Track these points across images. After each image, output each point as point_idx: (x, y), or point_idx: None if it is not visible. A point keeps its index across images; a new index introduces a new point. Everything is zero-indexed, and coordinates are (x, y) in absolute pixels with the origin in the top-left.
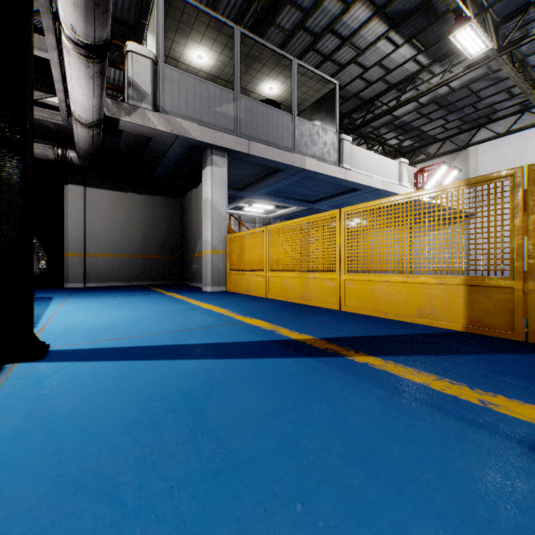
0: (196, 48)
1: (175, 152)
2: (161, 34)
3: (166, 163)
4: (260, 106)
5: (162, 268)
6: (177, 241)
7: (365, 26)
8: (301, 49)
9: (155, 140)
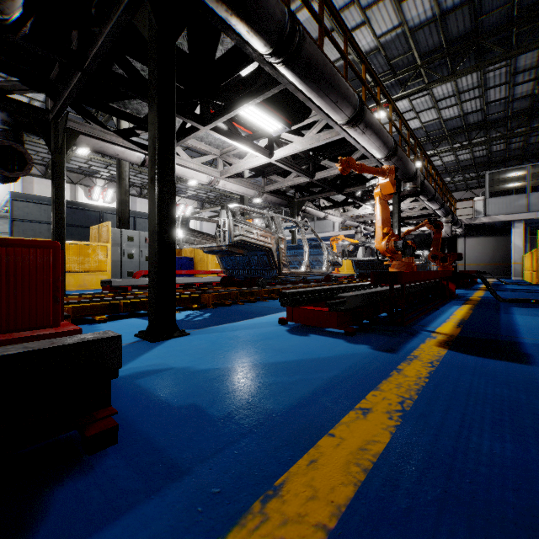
0: (511, 173)
1: (498, 223)
2: (487, 189)
3: (498, 225)
4: None
5: (503, 270)
6: None
7: None
8: None
9: (487, 223)
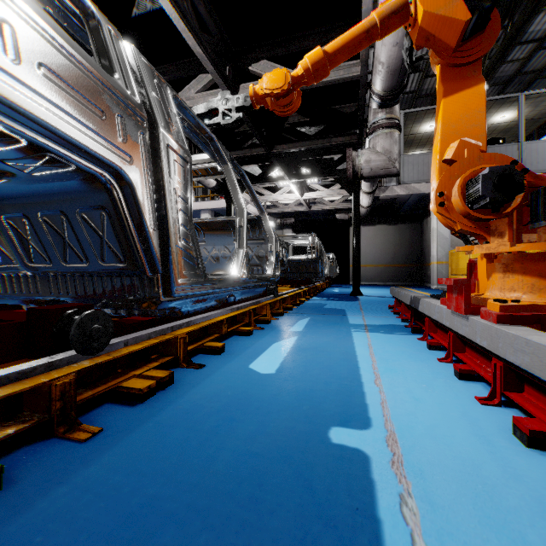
0: (428, 124)
1: (412, 200)
2: (402, 139)
3: (407, 205)
4: None
5: (406, 274)
6: (418, 254)
7: None
8: (545, 59)
9: (399, 198)
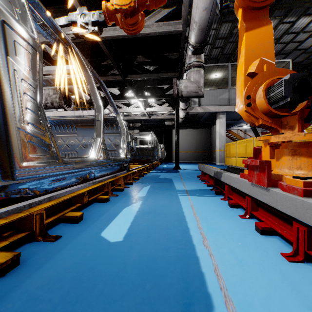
0: (214, 74)
1: (206, 115)
2: None
3: (203, 118)
4: None
5: (202, 156)
6: (208, 145)
7: (310, 23)
8: None
9: (199, 114)
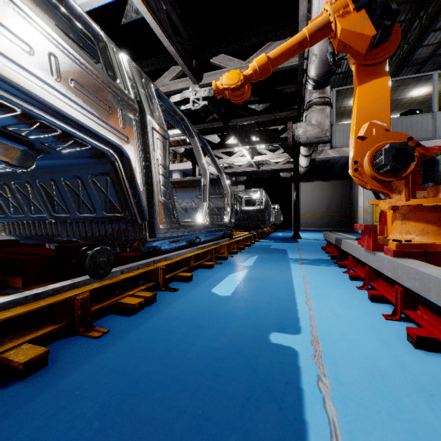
0: None
1: (342, 161)
2: (334, 112)
3: (339, 165)
4: (399, 119)
5: (338, 221)
6: (347, 204)
7: None
8: None
9: (332, 160)
